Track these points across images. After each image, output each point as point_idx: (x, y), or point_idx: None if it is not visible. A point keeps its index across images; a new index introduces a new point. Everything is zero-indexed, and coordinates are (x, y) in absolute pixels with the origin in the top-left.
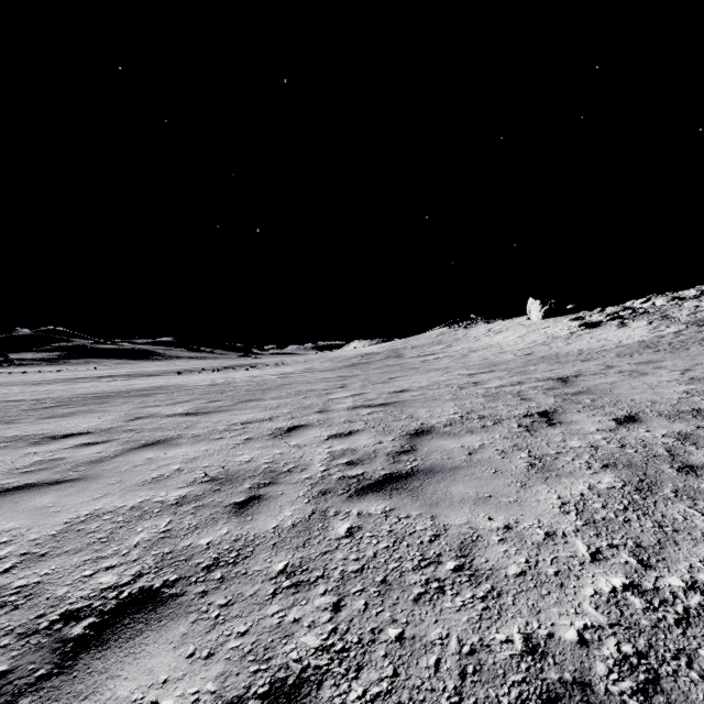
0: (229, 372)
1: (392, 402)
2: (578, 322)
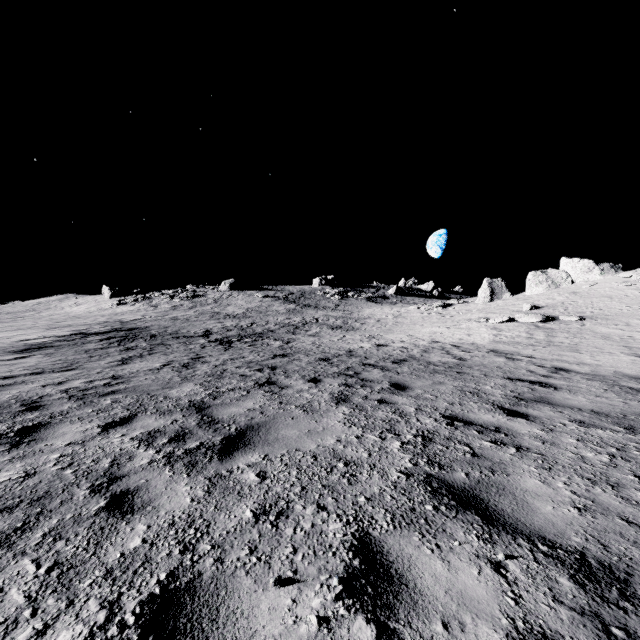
0: None
1: None
2: (117, 302)
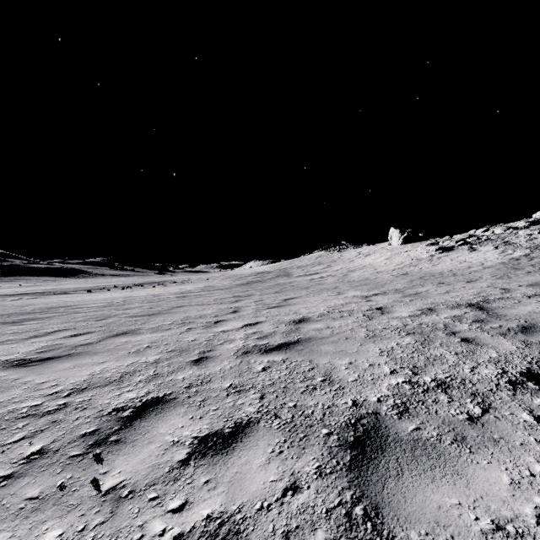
0: (136, 289)
1: (293, 341)
2: (435, 247)
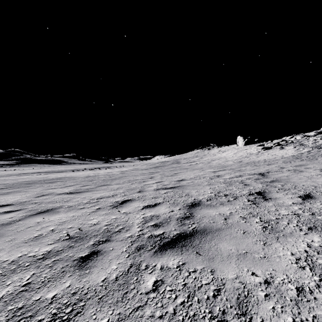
0: (97, 170)
1: (177, 186)
2: (261, 147)
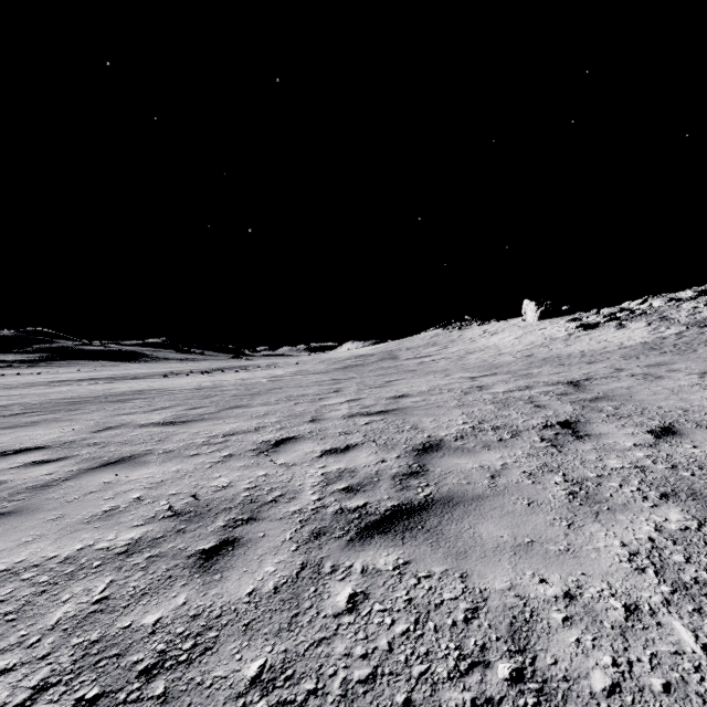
0: (218, 374)
1: (392, 409)
2: (575, 324)
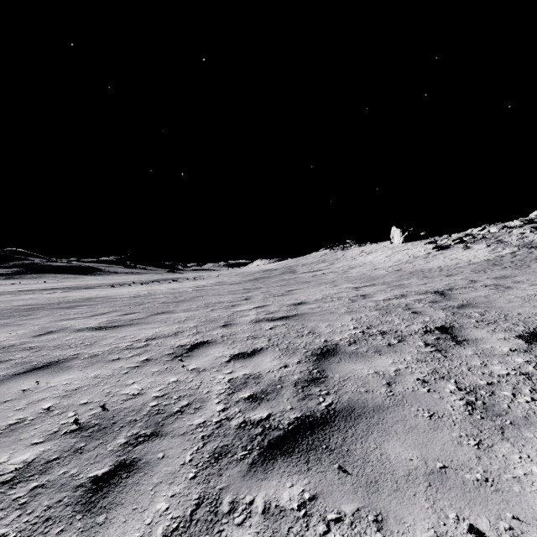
0: (154, 285)
1: (292, 315)
2: (432, 245)
